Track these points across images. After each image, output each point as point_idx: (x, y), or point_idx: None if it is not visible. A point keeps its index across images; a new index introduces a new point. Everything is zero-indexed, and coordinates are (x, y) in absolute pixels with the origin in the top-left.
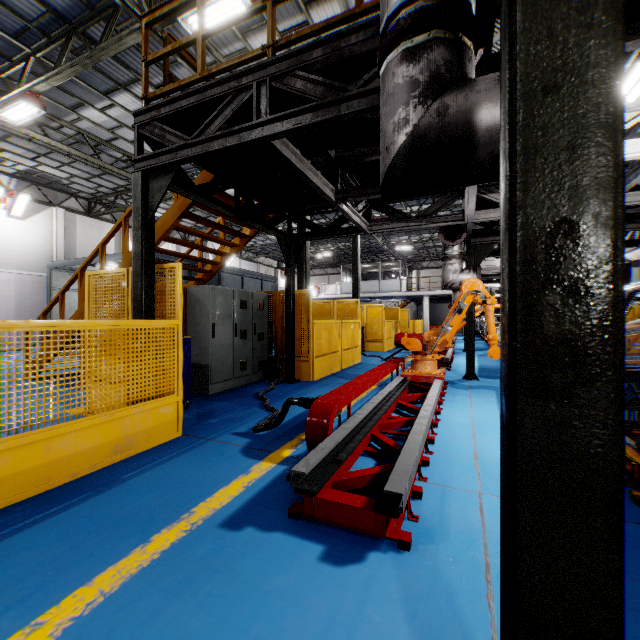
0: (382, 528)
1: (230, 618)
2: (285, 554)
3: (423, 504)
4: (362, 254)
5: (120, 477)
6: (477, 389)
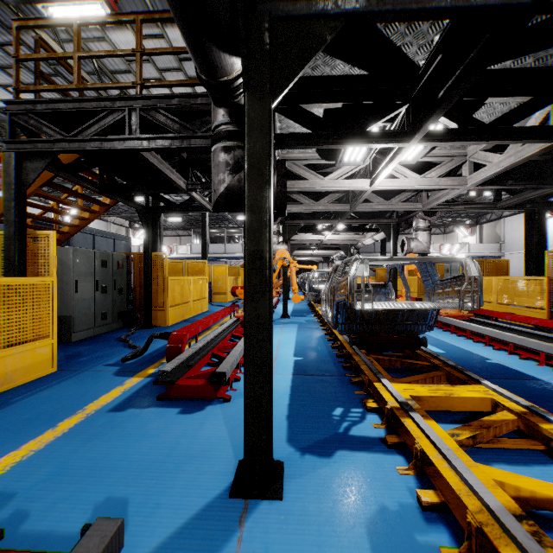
0: (215, 393)
1: (127, 442)
2: (157, 415)
3: (240, 383)
4: (210, 220)
5: (10, 401)
6: (287, 323)
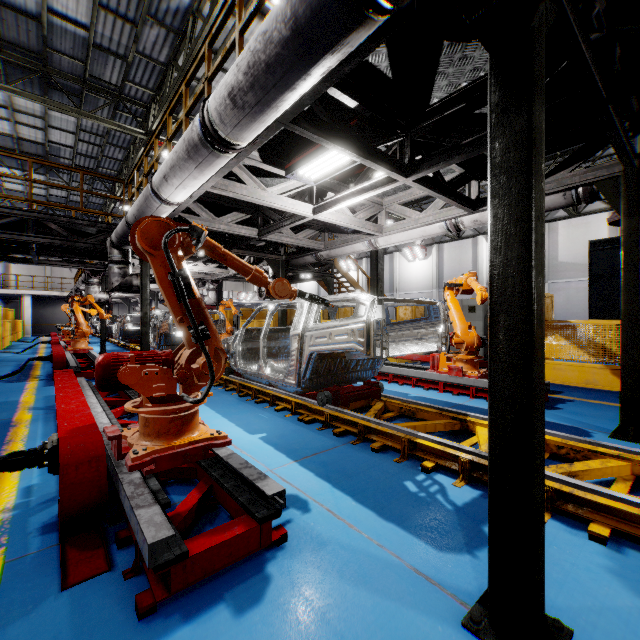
0: None
1: None
2: None
3: None
4: None
5: None
6: None
